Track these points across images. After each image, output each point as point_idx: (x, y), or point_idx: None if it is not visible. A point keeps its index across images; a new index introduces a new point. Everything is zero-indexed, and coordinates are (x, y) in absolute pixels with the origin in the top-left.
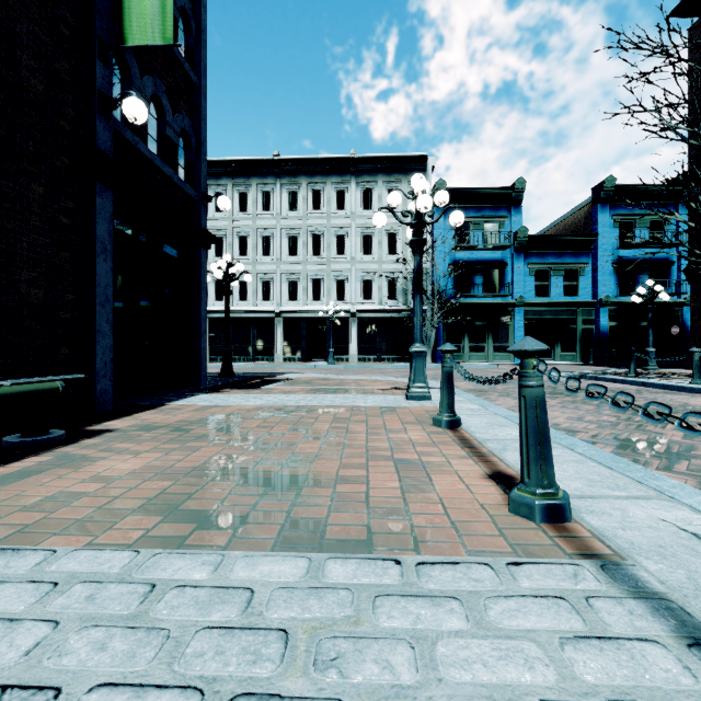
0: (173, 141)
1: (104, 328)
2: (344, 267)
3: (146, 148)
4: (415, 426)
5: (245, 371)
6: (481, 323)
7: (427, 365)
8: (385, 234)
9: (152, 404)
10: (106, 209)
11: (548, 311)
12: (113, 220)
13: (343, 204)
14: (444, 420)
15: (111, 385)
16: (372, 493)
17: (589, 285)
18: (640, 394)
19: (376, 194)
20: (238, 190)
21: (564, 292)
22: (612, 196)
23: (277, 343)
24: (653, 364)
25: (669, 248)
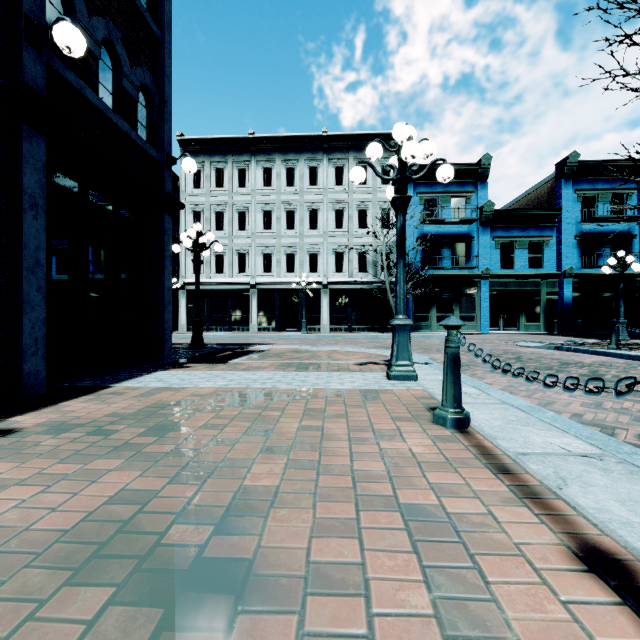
0: (131, 95)
1: (34, 297)
2: (316, 241)
3: (94, 96)
4: (410, 424)
5: (220, 342)
6: (448, 294)
7: None
8: (355, 209)
9: (97, 385)
10: (37, 158)
11: (513, 283)
12: (50, 173)
13: (315, 180)
14: (449, 417)
15: (44, 364)
16: (380, 629)
17: (553, 257)
18: (636, 370)
19: (347, 170)
20: (215, 167)
21: (529, 265)
22: (576, 171)
23: (252, 313)
24: (624, 334)
25: (631, 221)
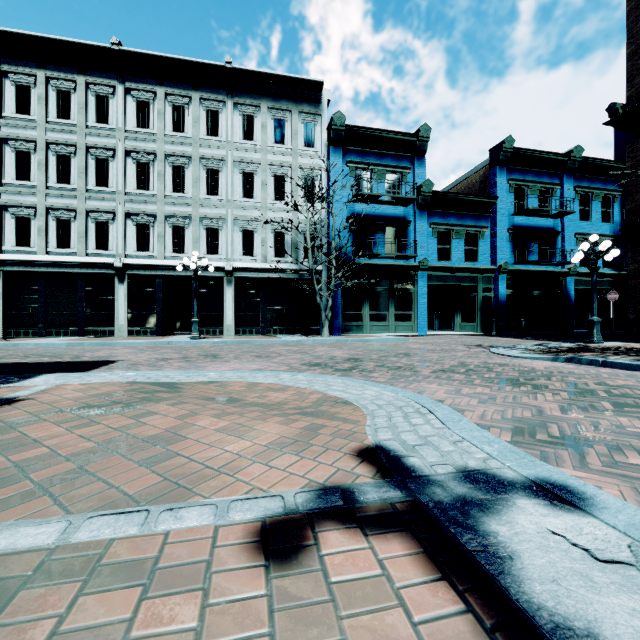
0: None
1: None
2: (217, 211)
3: None
4: None
5: (14, 358)
6: (383, 288)
7: (326, 339)
8: (270, 175)
9: None
10: None
11: (450, 277)
12: None
13: (215, 129)
14: None
15: None
16: None
17: (488, 251)
18: None
19: (259, 122)
20: (55, 86)
21: (465, 258)
22: (509, 159)
23: (119, 309)
24: (599, 336)
25: (556, 218)
